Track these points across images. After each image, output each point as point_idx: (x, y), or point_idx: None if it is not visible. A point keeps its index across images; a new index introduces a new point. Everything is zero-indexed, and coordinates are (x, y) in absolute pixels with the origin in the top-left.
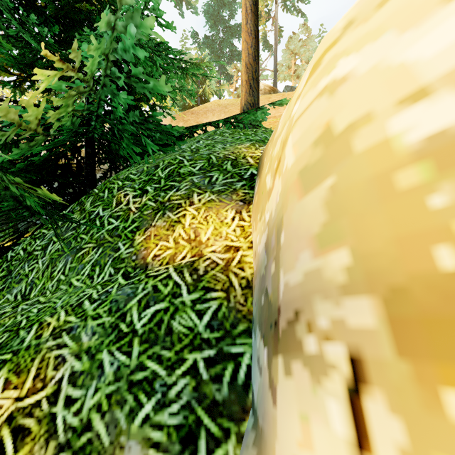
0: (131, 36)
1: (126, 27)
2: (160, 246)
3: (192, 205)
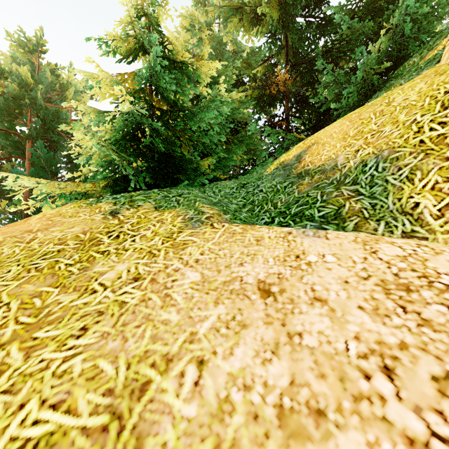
0: None
1: None
2: (430, 56)
3: (446, 38)
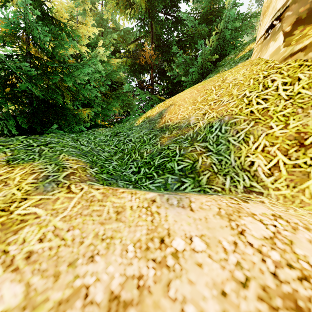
0: (233, 13)
1: (232, 11)
2: (241, 55)
3: (249, 45)
